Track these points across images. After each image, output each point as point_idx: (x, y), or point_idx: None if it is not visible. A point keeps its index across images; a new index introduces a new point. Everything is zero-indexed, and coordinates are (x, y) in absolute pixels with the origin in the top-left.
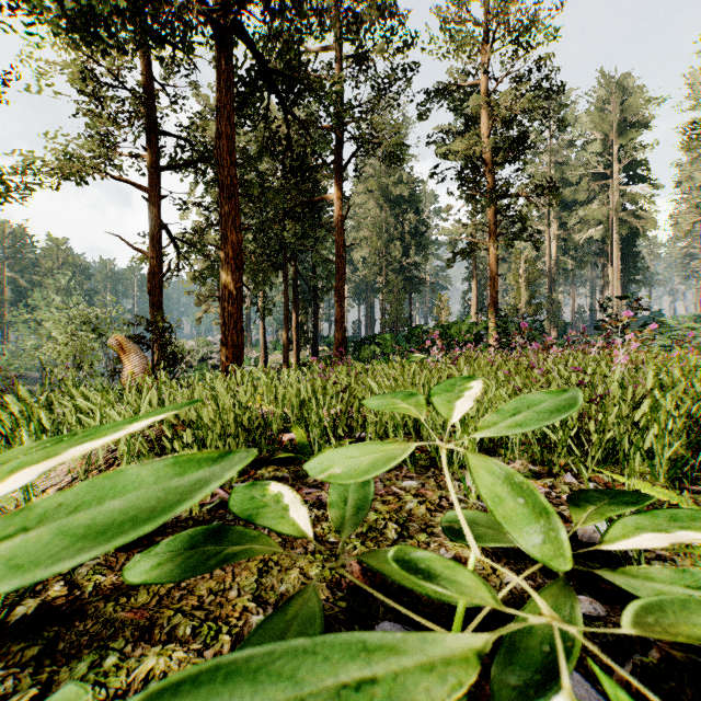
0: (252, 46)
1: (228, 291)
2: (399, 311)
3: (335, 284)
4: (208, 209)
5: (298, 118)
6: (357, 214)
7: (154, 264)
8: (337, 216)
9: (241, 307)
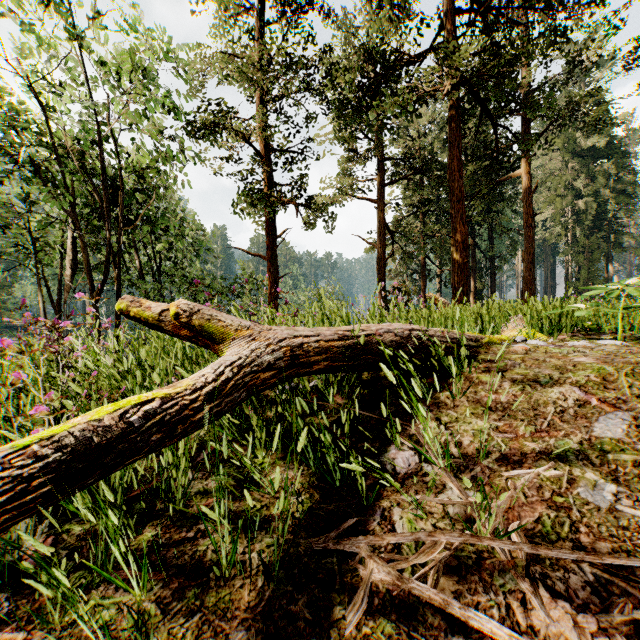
0: (472, 88)
1: (457, 266)
2: (591, 273)
3: (524, 251)
4: (416, 207)
5: (506, 127)
6: (536, 177)
7: (381, 252)
8: (526, 189)
9: (466, 276)
